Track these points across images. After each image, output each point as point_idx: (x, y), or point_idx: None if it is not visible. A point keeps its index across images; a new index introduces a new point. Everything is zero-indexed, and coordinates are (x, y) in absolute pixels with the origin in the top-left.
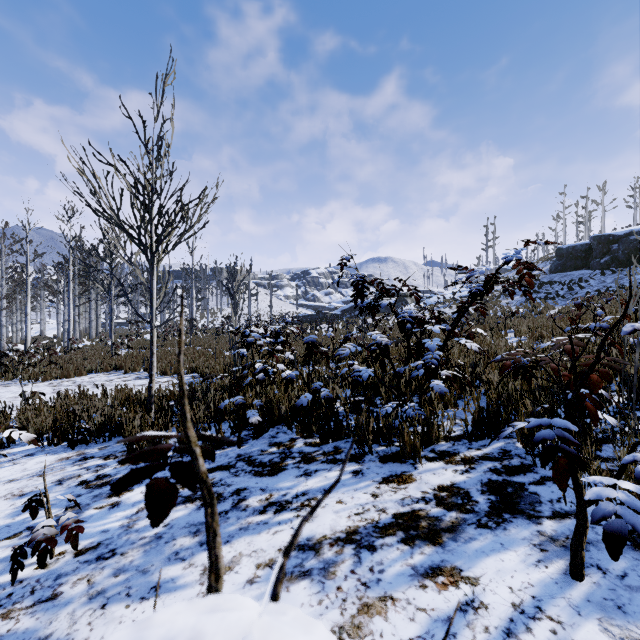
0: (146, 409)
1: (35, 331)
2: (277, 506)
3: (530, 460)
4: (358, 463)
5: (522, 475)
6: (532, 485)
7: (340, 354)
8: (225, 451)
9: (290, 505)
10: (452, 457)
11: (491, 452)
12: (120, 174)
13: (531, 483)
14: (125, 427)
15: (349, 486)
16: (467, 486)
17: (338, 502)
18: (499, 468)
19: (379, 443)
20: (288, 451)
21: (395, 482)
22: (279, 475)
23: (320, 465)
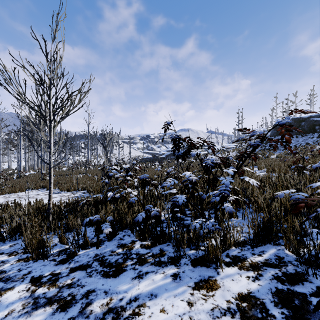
0: (46, 216)
1: (6, 166)
2: (113, 313)
3: (303, 269)
4: (176, 266)
5: (301, 284)
6: (313, 297)
7: (164, 186)
8: (88, 251)
9: (124, 313)
10: (243, 262)
11: (269, 258)
12: (30, 73)
13: (311, 294)
14: (24, 233)
15: (170, 291)
16: (261, 296)
17: (161, 311)
18: (280, 276)
19: (190, 247)
20: (129, 252)
21: (204, 288)
22: (120, 276)
23: (149, 267)
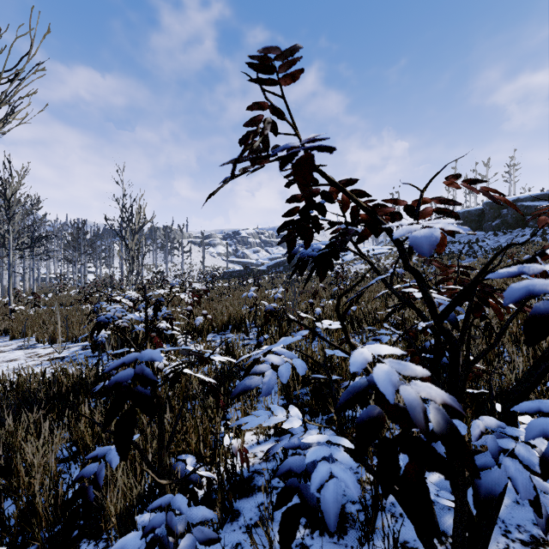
0: None
1: None
2: None
3: None
4: None
5: None
6: None
7: (248, 388)
8: None
9: None
10: None
11: None
12: None
13: None
14: None
15: None
16: None
17: None
18: None
19: None
20: None
21: None
22: None
23: None
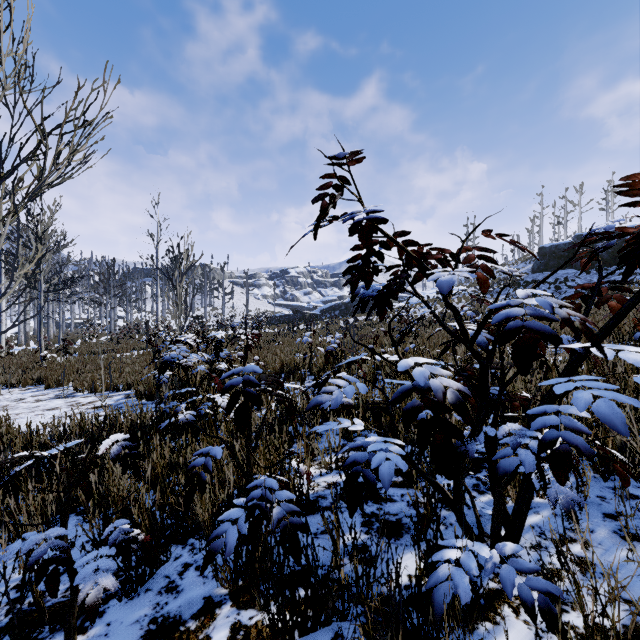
0: None
1: None
2: None
3: None
4: None
5: None
6: None
7: (320, 403)
8: None
9: None
10: None
11: None
12: None
13: None
14: None
15: None
16: None
17: None
18: None
19: None
20: None
21: None
22: None
23: None
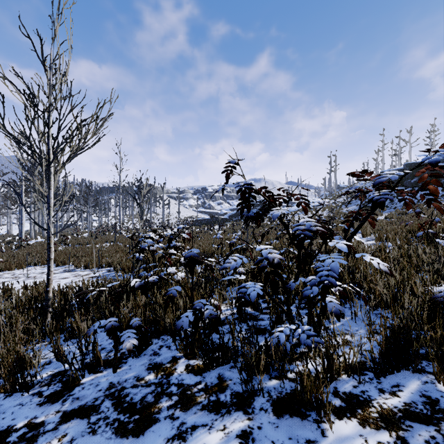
0: (43, 312)
1: (4, 230)
2: None
3: None
4: (246, 414)
5: None
6: None
7: (225, 267)
8: (98, 376)
9: None
10: (365, 409)
11: (413, 401)
12: (16, 88)
13: None
14: None
15: None
16: None
17: None
18: (442, 443)
19: (269, 372)
20: (166, 381)
21: None
22: (146, 435)
23: (199, 415)
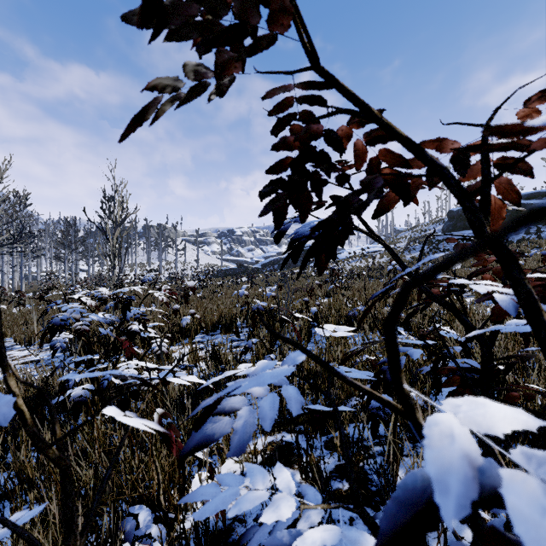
0: None
1: None
2: None
3: None
4: None
5: None
6: None
7: (209, 440)
8: None
9: None
10: None
11: None
12: None
13: None
14: None
15: None
16: None
17: None
18: None
19: None
20: None
21: None
22: None
23: None
